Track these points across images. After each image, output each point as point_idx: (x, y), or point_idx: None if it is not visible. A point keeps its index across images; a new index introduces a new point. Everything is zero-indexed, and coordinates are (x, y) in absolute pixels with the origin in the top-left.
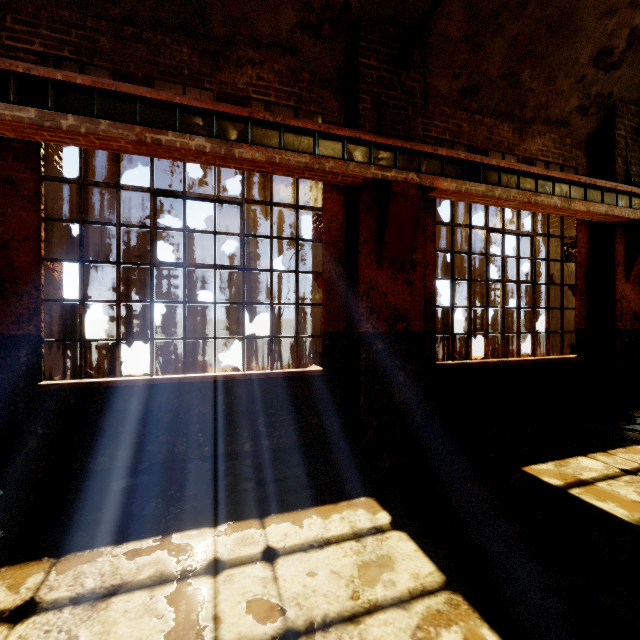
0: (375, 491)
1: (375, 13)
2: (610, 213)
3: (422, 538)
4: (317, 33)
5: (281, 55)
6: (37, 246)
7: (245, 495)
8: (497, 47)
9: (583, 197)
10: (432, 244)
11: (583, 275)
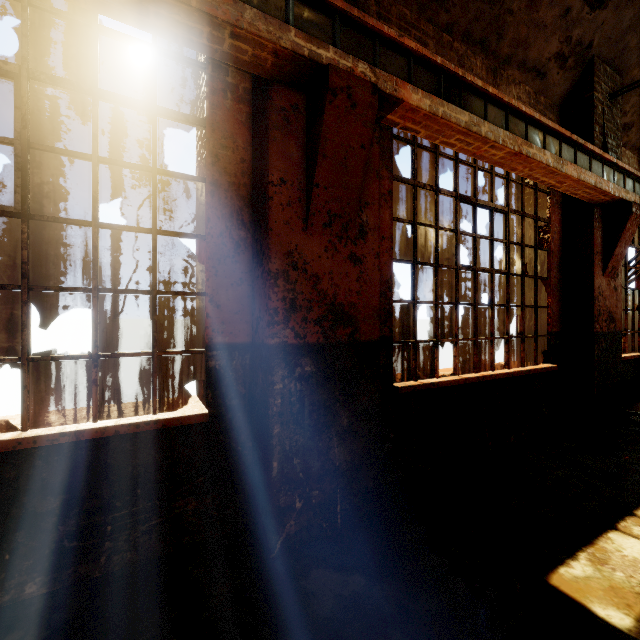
0: None
1: None
2: (599, 186)
3: None
4: None
5: None
6: None
7: None
8: None
9: (573, 161)
10: (388, 208)
11: (556, 266)
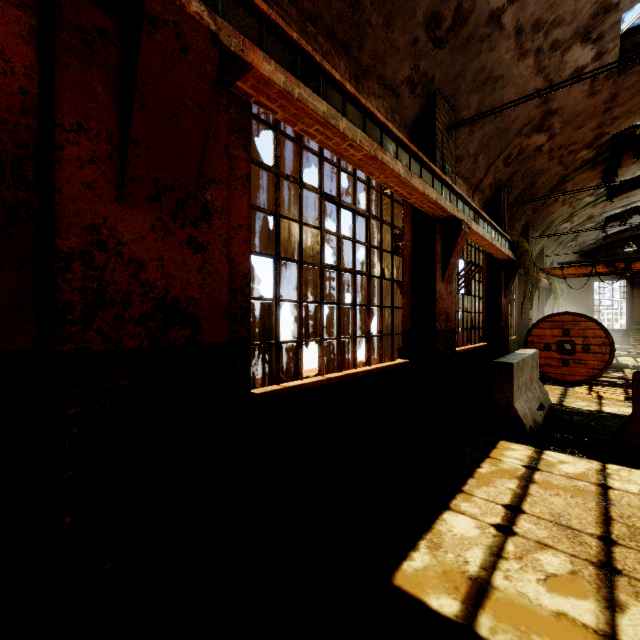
0: None
1: None
2: (439, 202)
3: None
4: None
5: None
6: None
7: None
8: None
9: (420, 176)
10: (246, 193)
11: (408, 271)
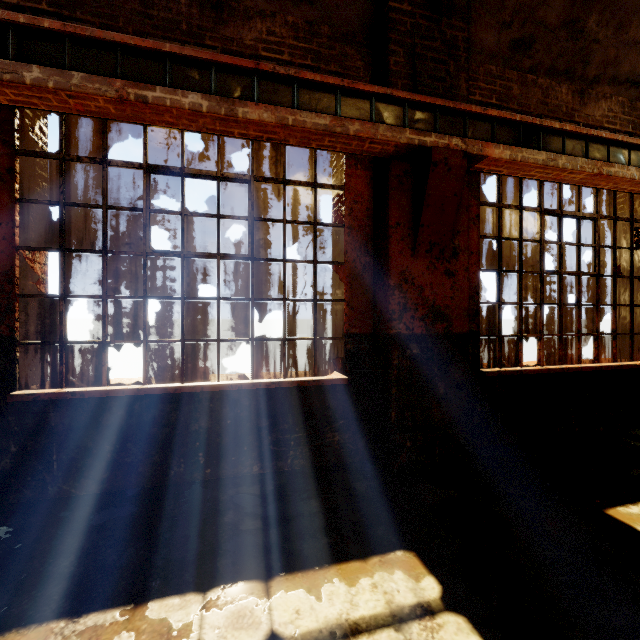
0: (415, 541)
1: None
2: None
3: (491, 629)
4: None
5: (296, 4)
6: (10, 232)
7: (248, 540)
8: None
9: None
10: (475, 229)
11: None
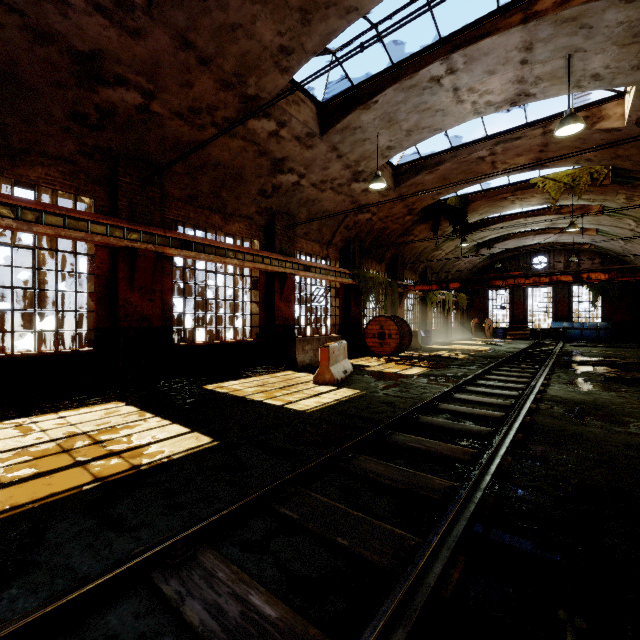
0: (122, 400)
1: (129, 154)
2: (266, 269)
3: (137, 405)
4: (91, 157)
5: (64, 163)
6: None
7: (43, 410)
8: (205, 180)
9: (253, 260)
10: (171, 278)
11: (263, 297)
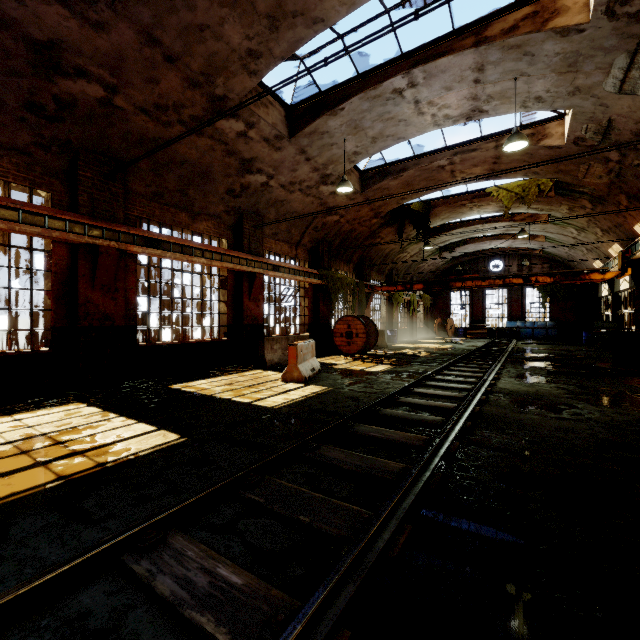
0: (83, 401)
1: (90, 148)
2: (235, 268)
3: (100, 406)
4: (48, 149)
5: (18, 155)
6: None
7: None
8: (172, 177)
9: (221, 259)
10: (135, 276)
11: (232, 296)
